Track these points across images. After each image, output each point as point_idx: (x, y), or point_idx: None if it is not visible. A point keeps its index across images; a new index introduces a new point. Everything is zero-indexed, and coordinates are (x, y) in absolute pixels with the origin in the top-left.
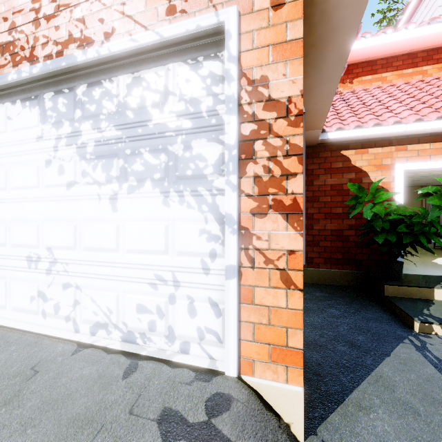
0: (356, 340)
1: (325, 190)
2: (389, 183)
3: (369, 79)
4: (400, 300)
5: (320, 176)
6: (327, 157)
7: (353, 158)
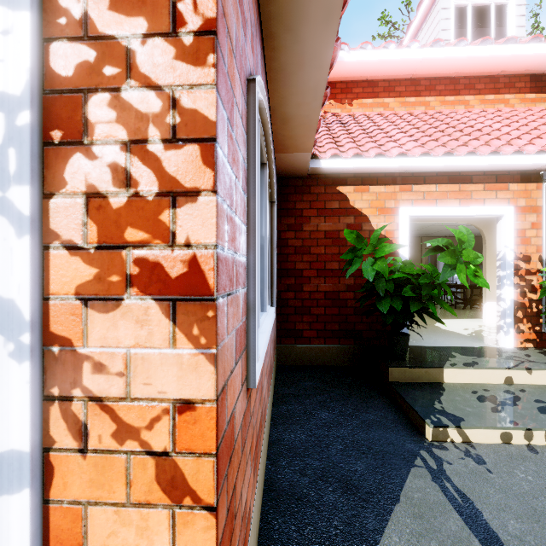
0: (353, 474)
1: (318, 239)
2: (392, 231)
3: (370, 103)
4: (407, 388)
5: (312, 219)
6: (320, 194)
7: (351, 197)
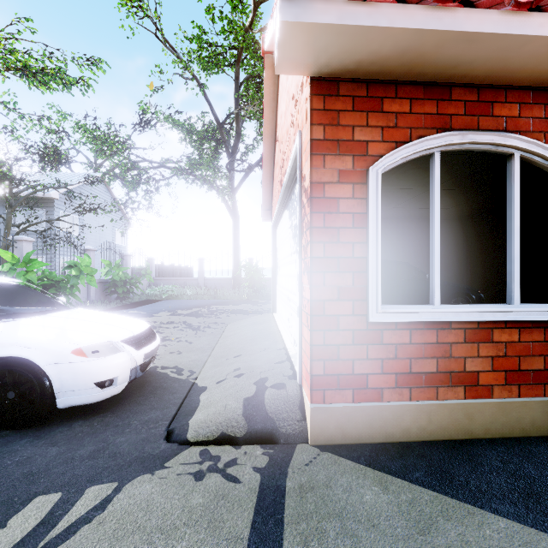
0: None
1: None
2: None
3: None
4: None
5: None
6: None
7: None
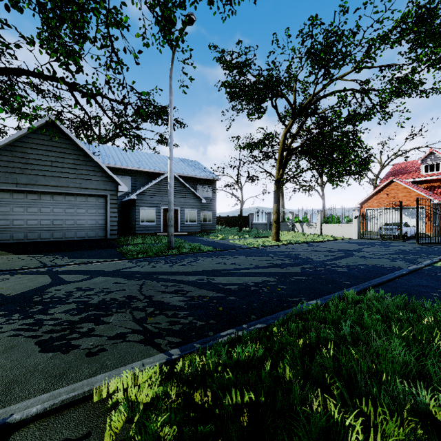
0: None
1: None
2: None
3: None
4: None
5: None
6: None
7: None
